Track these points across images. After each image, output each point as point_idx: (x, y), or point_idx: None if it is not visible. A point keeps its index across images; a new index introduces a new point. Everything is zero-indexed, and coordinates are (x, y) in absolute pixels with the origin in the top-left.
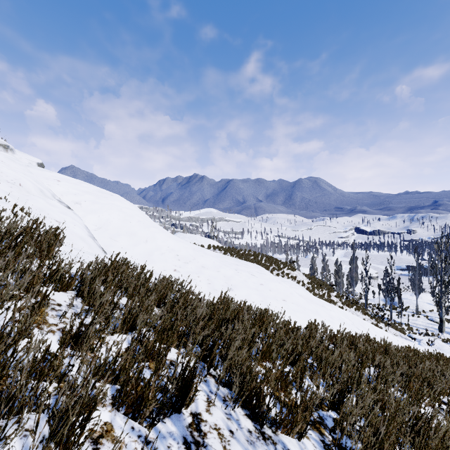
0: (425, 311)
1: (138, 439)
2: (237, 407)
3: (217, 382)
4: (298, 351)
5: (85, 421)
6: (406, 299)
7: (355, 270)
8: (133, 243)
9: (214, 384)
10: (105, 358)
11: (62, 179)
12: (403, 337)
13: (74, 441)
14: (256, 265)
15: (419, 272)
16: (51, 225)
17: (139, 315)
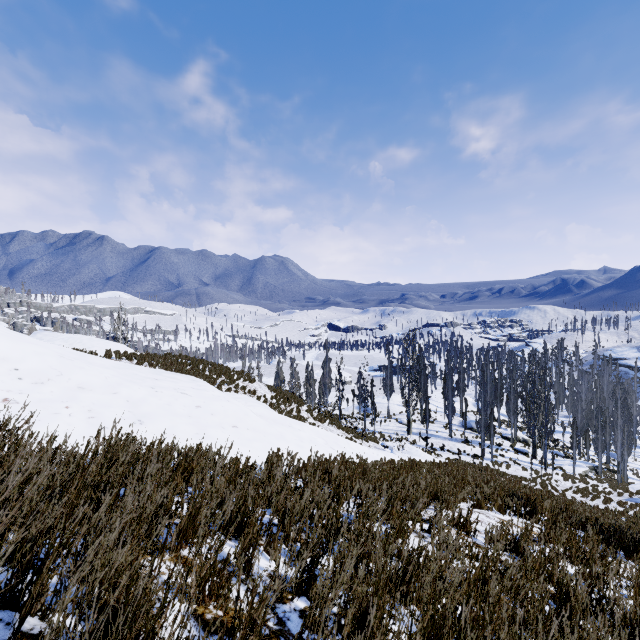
0: (395, 414)
1: None
2: None
3: None
4: (248, 509)
5: None
6: (379, 404)
7: (328, 375)
8: None
9: None
10: None
11: None
12: (377, 447)
13: None
14: (193, 377)
15: (390, 371)
16: None
17: None
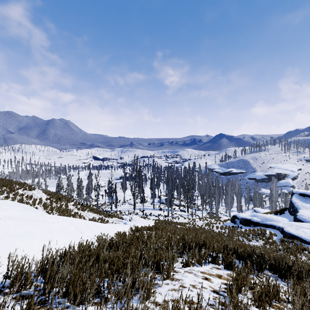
0: (128, 200)
1: None
2: None
3: None
4: None
5: None
6: (119, 196)
7: (91, 182)
8: None
9: None
10: None
11: None
12: (117, 220)
13: None
14: None
15: (125, 178)
16: None
17: None
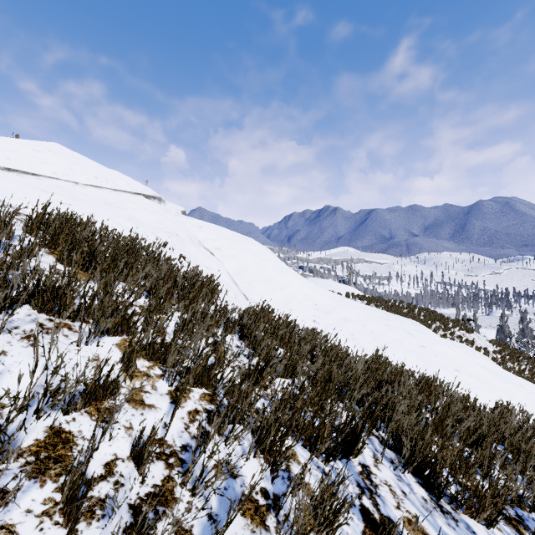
0: None
1: (318, 469)
2: (407, 472)
3: (381, 443)
4: (482, 434)
5: (284, 438)
6: None
7: None
8: (269, 290)
9: (379, 444)
10: (287, 394)
11: (203, 226)
12: None
13: (277, 451)
14: (414, 321)
15: None
16: (204, 271)
17: (299, 362)
